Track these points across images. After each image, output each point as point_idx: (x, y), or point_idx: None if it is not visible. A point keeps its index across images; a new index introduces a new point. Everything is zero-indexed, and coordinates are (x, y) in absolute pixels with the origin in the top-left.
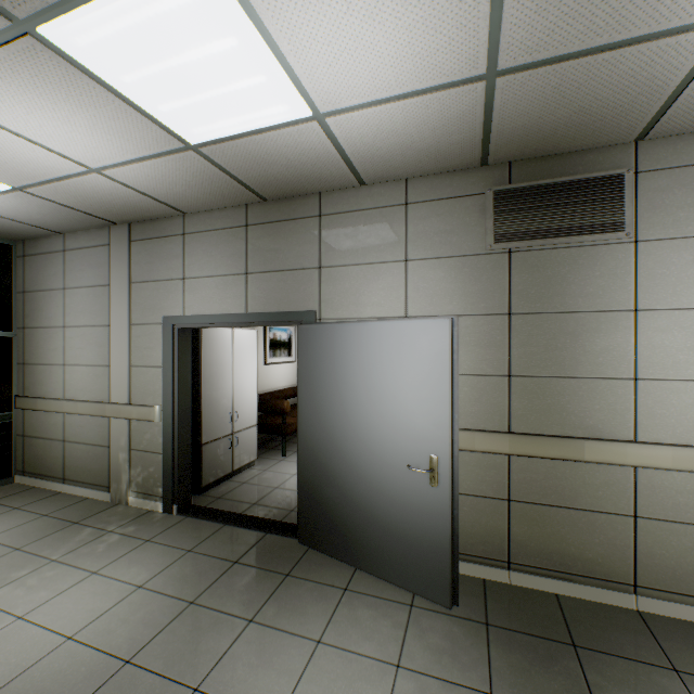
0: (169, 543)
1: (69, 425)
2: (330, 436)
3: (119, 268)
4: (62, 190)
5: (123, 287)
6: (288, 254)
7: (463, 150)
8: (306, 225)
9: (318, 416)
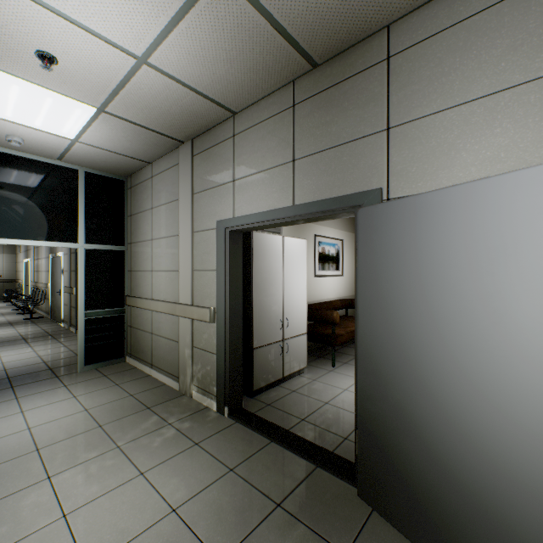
0: (214, 453)
1: (155, 321)
2: (408, 362)
3: (185, 182)
4: (129, 102)
5: (187, 199)
6: (343, 123)
7: None
8: (367, 78)
9: (388, 332)
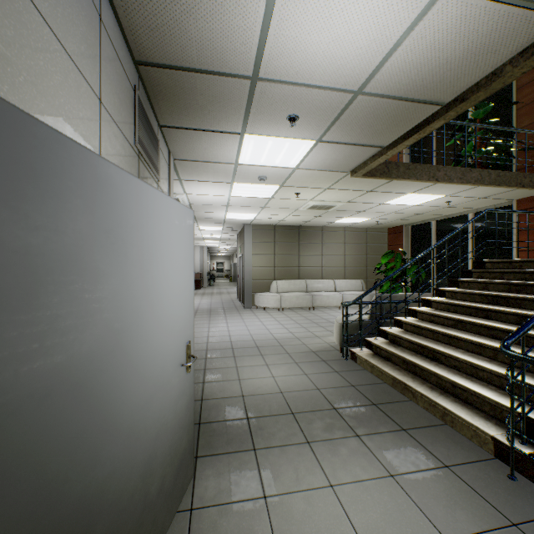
0: None
1: None
2: (93, 413)
3: None
4: None
5: None
6: None
7: (171, 53)
8: None
9: (63, 388)
